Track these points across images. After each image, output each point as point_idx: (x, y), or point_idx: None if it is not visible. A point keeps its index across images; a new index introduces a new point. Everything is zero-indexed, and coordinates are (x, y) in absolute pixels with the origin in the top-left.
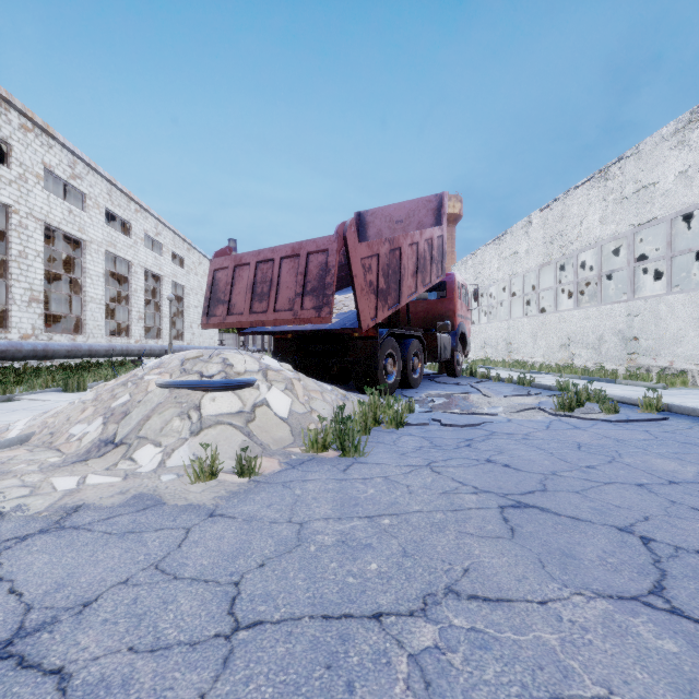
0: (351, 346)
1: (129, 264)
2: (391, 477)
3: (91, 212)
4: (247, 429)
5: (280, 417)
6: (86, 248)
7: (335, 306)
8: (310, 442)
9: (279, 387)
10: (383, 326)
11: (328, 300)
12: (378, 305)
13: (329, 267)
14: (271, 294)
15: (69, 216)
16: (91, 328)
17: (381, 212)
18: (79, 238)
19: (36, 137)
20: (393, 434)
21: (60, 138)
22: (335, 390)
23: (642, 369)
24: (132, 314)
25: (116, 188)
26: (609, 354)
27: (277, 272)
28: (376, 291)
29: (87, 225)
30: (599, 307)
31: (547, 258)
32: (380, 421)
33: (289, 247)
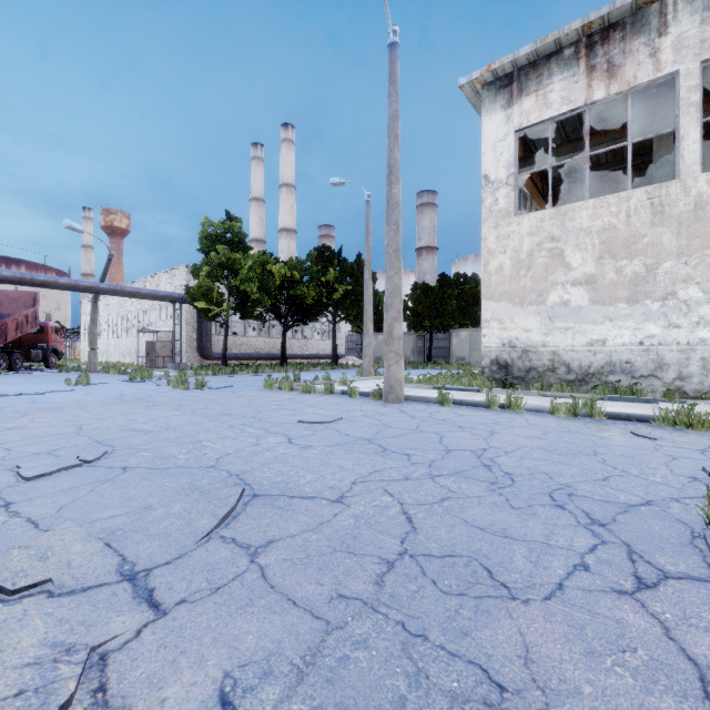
0: None
1: None
2: None
3: None
4: None
5: None
6: None
7: None
8: None
9: None
10: (1, 348)
11: None
12: None
13: None
14: None
15: None
16: None
17: (3, 293)
18: None
19: None
20: None
21: None
22: None
23: (139, 363)
24: None
25: None
26: (133, 358)
27: None
28: None
29: None
30: (131, 339)
31: (119, 312)
32: None
33: None
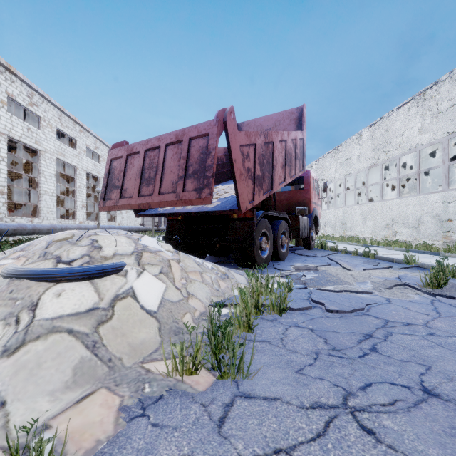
0: (230, 226)
1: (75, 168)
2: (300, 455)
3: (45, 130)
4: (94, 337)
5: (147, 311)
6: (41, 156)
7: (218, 193)
8: (174, 362)
9: (152, 271)
10: (257, 209)
11: (208, 182)
12: (255, 189)
13: (209, 149)
14: (156, 178)
15: (27, 132)
16: (45, 213)
17: (254, 123)
18: (36, 148)
19: (1, 73)
20: (277, 324)
21: (20, 75)
22: (216, 268)
23: None
24: (77, 203)
25: (64, 114)
26: (427, 232)
27: (162, 158)
28: (253, 177)
29: (42, 139)
30: (418, 196)
31: (375, 161)
32: (263, 309)
33: (173, 134)
